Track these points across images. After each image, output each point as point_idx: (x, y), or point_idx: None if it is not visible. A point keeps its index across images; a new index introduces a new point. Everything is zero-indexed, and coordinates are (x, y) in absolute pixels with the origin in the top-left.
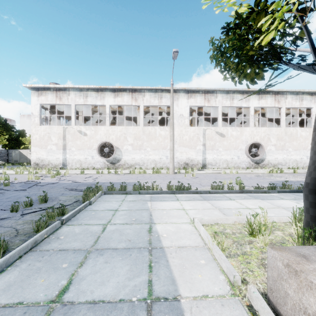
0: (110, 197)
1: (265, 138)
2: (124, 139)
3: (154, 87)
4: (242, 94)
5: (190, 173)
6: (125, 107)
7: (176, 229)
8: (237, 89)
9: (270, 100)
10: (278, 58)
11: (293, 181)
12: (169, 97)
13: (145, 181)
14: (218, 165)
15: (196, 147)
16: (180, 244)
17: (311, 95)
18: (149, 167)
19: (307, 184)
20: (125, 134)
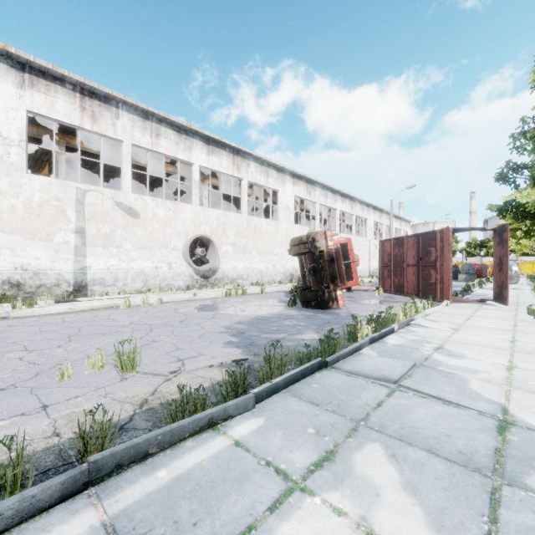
0: None
1: (219, 229)
2: None
3: None
4: (178, 132)
5: (5, 316)
6: None
7: None
8: (168, 117)
9: (226, 162)
10: None
11: (269, 317)
12: None
13: None
14: (123, 283)
15: (52, 235)
16: None
17: (278, 171)
18: None
19: None
20: None
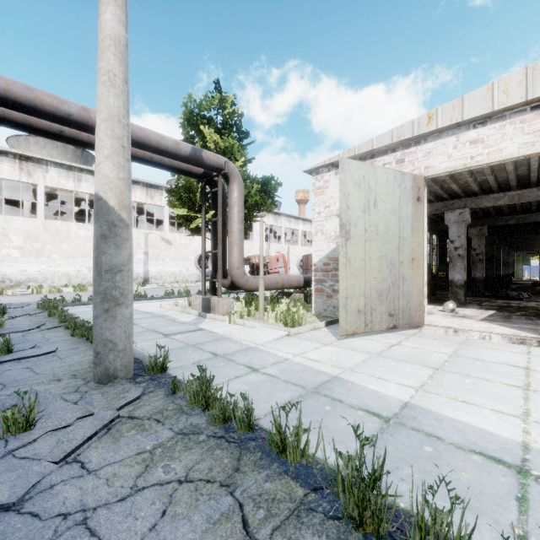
0: (70, 307)
1: None
2: (3, 238)
3: (67, 162)
4: None
5: None
6: (3, 183)
7: (152, 309)
8: None
9: None
10: (198, 232)
11: None
12: (93, 182)
13: (83, 298)
14: (165, 278)
15: (135, 256)
16: (158, 311)
17: None
18: (57, 285)
19: (210, 281)
20: (5, 228)
